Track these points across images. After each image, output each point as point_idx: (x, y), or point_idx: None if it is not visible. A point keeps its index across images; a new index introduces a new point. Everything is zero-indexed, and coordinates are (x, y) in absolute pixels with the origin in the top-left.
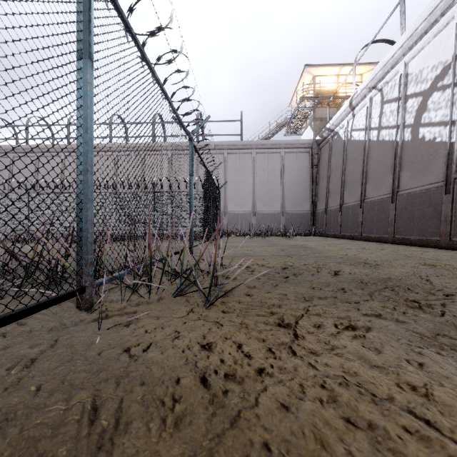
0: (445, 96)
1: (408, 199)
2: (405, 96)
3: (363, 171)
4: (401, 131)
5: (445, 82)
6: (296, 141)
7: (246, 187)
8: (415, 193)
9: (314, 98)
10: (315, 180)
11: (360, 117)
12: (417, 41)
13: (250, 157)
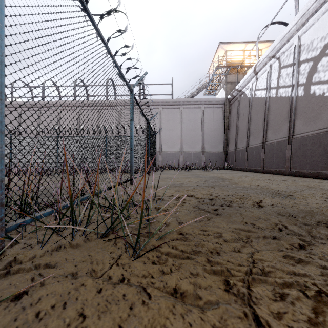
0: None
1: (301, 141)
2: (298, 62)
3: (264, 121)
4: (295, 88)
5: None
6: (213, 99)
7: (176, 133)
8: (308, 136)
9: (226, 67)
10: (227, 128)
11: (262, 80)
12: (308, 19)
13: (179, 111)
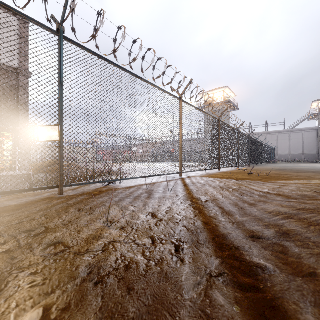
0: None
1: None
2: None
3: None
4: None
5: None
6: (309, 128)
7: (286, 145)
8: None
9: (316, 113)
10: (318, 142)
11: None
12: None
13: (288, 135)
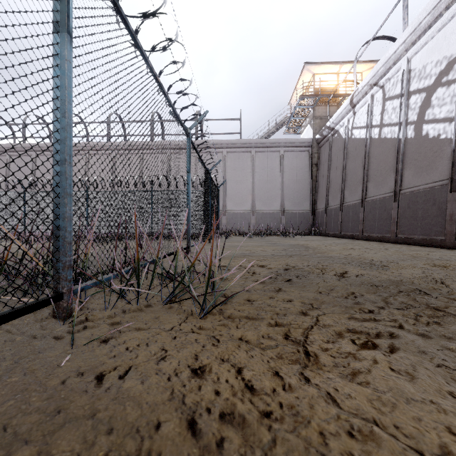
0: (450, 91)
1: (411, 198)
2: (407, 93)
3: (364, 170)
4: (404, 128)
5: (450, 77)
6: (296, 140)
7: (245, 186)
8: (419, 191)
9: (314, 96)
10: (315, 179)
11: (361, 115)
12: (420, 36)
13: (250, 156)
